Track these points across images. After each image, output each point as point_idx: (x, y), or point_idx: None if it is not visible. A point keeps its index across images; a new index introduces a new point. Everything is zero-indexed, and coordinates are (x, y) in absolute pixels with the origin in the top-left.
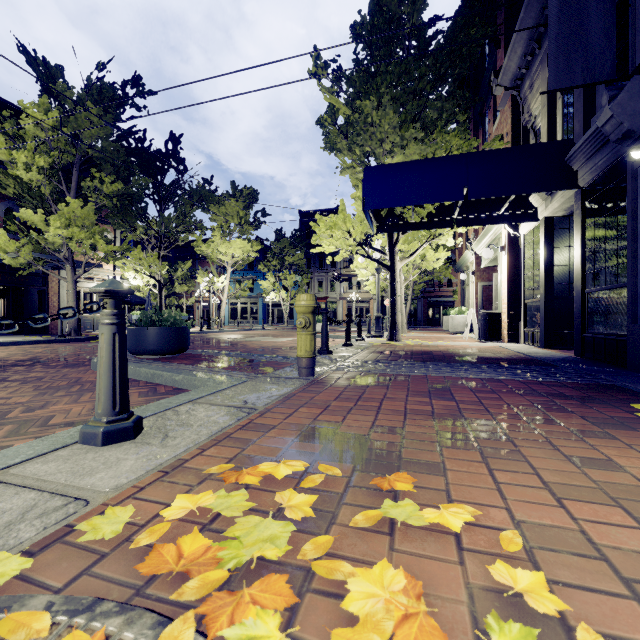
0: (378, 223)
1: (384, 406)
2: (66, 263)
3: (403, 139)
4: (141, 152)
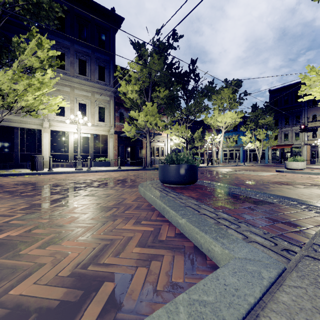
0: None
1: None
2: (146, 134)
3: None
4: (177, 73)
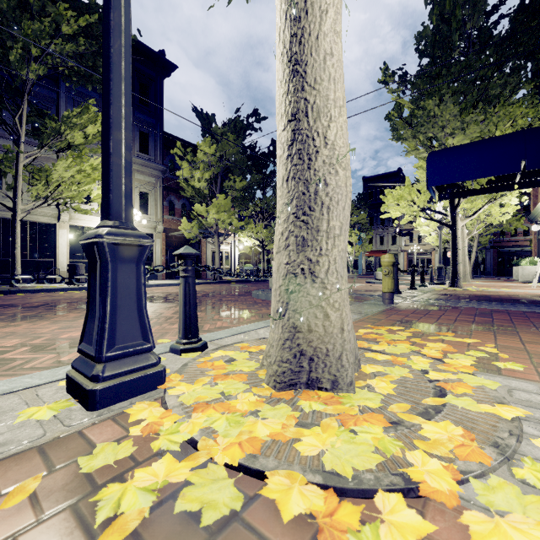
0: (440, 192)
1: (442, 318)
2: (215, 235)
3: (463, 123)
4: (255, 157)
